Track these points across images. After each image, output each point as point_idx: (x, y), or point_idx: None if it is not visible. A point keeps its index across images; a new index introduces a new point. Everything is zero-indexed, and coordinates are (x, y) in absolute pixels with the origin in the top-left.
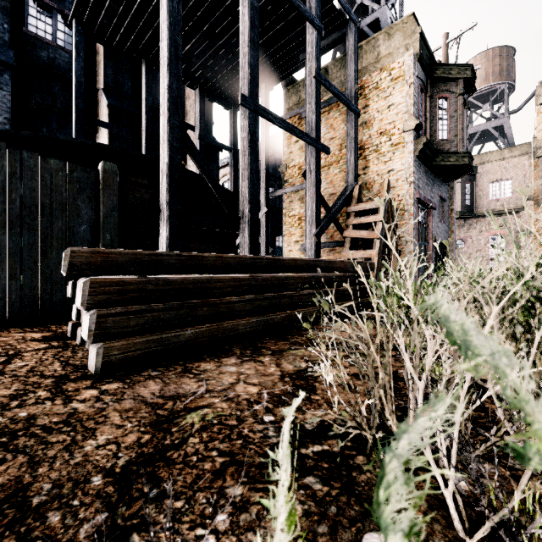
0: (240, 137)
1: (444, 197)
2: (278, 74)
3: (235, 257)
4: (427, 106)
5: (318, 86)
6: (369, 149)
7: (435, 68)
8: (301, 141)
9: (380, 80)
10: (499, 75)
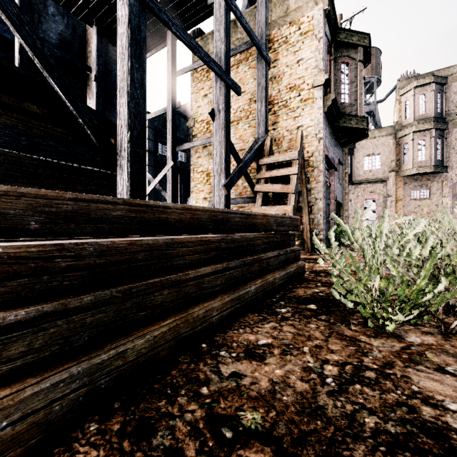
0: (118, 34)
1: (341, 161)
2: (185, 19)
3: (21, 194)
4: (331, 68)
5: (227, 11)
6: (278, 104)
7: (339, 32)
8: (209, 94)
9: (290, 33)
10: (370, 70)
